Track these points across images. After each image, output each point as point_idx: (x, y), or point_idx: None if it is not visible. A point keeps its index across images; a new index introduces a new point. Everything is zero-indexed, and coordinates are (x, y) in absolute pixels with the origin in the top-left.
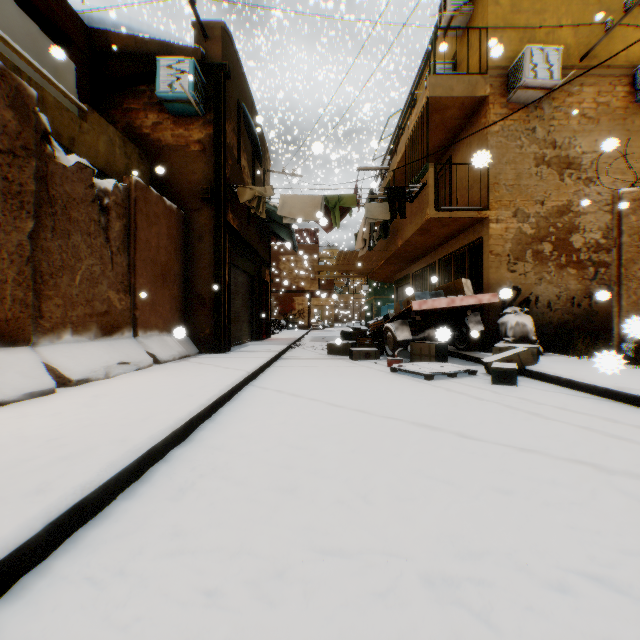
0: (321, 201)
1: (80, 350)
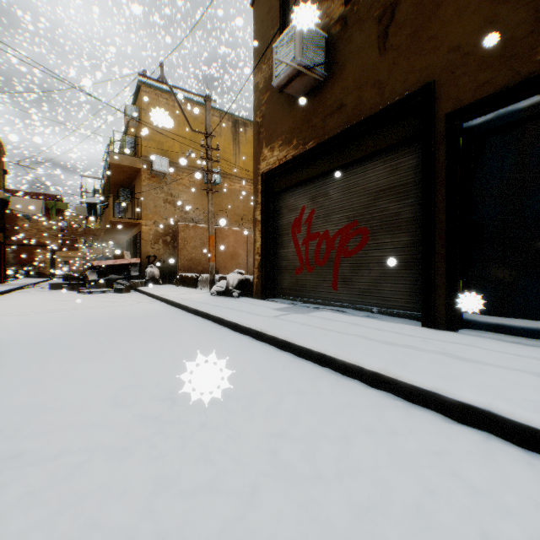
0: (44, 204)
1: None
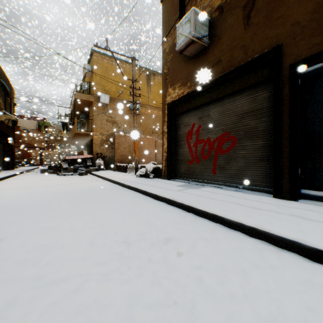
0: (37, 123)
1: None
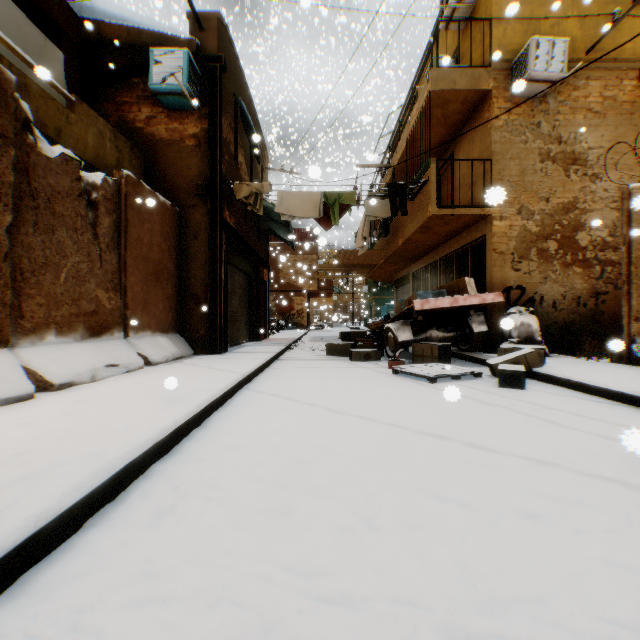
0: (320, 198)
1: (64, 352)
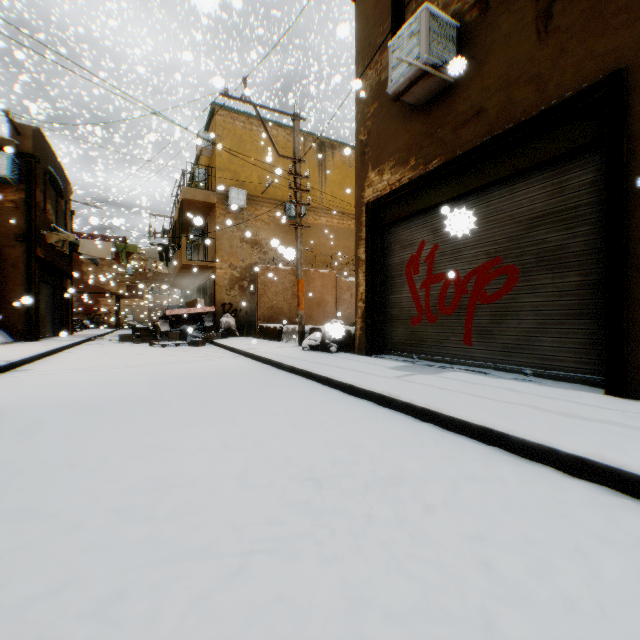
0: (113, 247)
1: None
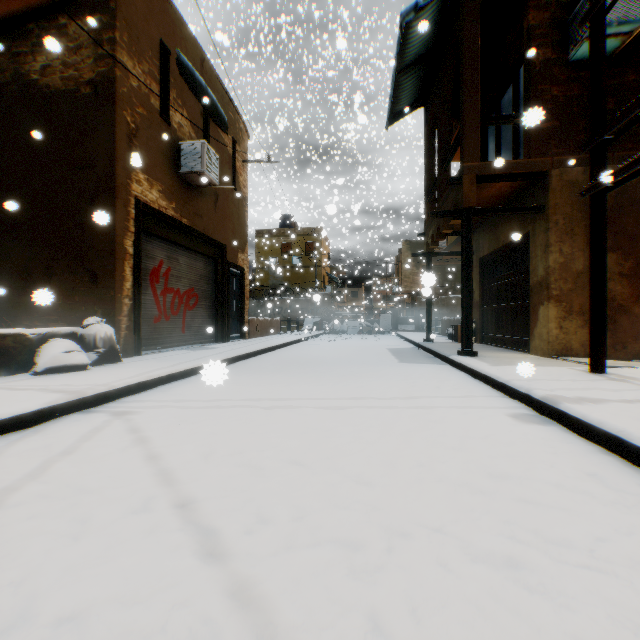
0: None
1: None
